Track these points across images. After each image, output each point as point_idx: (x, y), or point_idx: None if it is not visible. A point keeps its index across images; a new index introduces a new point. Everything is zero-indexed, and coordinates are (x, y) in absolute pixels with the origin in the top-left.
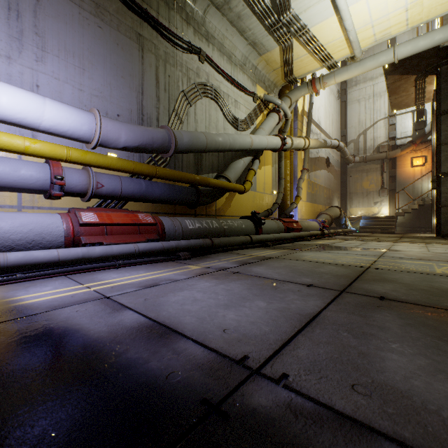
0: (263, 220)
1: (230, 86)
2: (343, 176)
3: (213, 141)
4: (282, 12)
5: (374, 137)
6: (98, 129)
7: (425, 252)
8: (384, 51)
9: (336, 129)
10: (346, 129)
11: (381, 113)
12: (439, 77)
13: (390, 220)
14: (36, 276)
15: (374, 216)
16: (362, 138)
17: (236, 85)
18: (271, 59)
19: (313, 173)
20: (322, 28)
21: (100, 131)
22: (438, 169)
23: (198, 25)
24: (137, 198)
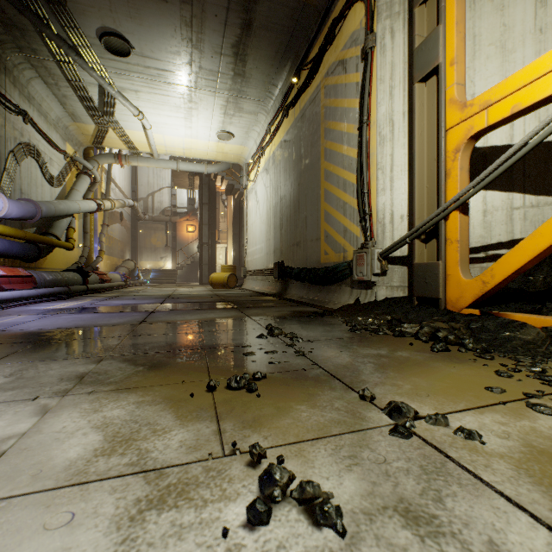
0: (91, 273)
1: (47, 144)
2: (134, 230)
3: (59, 210)
4: (107, 115)
5: (161, 201)
6: (7, 209)
7: (192, 290)
8: (172, 161)
9: (128, 184)
10: (137, 185)
11: (166, 182)
12: (202, 180)
13: (173, 273)
14: (12, 306)
15: (161, 269)
16: (152, 199)
17: (53, 144)
18: (85, 128)
19: (110, 227)
20: (134, 133)
21: (8, 210)
22: (201, 240)
23: (23, 87)
24: (1, 254)
